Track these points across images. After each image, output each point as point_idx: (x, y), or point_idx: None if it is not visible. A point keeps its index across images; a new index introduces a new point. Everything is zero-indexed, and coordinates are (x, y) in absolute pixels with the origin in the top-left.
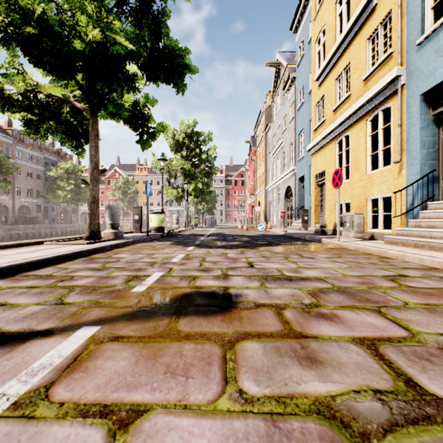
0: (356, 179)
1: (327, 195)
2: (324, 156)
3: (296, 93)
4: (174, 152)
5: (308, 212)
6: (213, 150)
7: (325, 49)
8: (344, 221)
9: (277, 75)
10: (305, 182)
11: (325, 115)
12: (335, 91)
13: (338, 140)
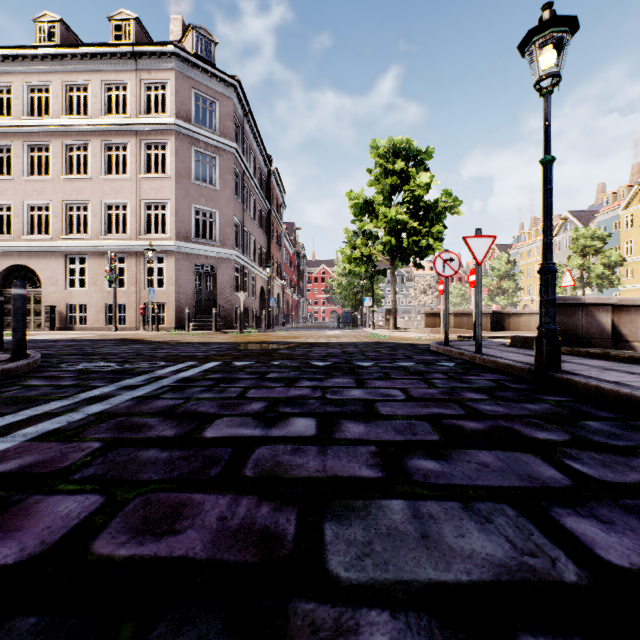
0: None
1: None
2: (632, 293)
3: None
4: (499, 276)
5: None
6: (521, 273)
7: (633, 250)
8: None
9: (562, 223)
10: None
11: (633, 277)
12: None
13: None
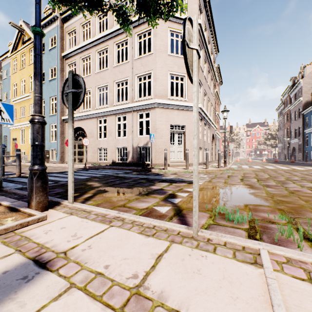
0: (27, 144)
1: (18, 147)
2: (17, 132)
3: (3, 92)
4: None
5: (10, 153)
6: None
7: (17, 92)
8: (22, 157)
9: None
10: (8, 139)
11: (17, 117)
12: (20, 111)
13: (22, 129)
